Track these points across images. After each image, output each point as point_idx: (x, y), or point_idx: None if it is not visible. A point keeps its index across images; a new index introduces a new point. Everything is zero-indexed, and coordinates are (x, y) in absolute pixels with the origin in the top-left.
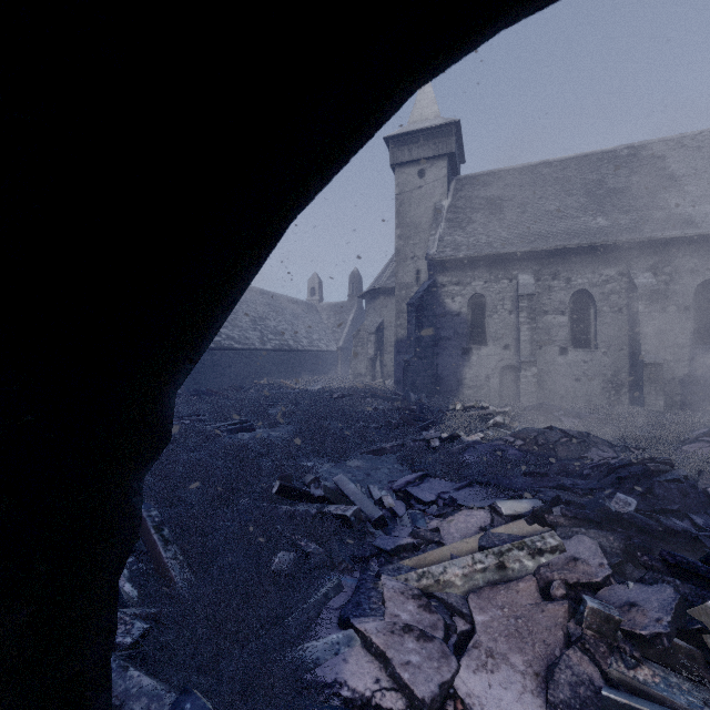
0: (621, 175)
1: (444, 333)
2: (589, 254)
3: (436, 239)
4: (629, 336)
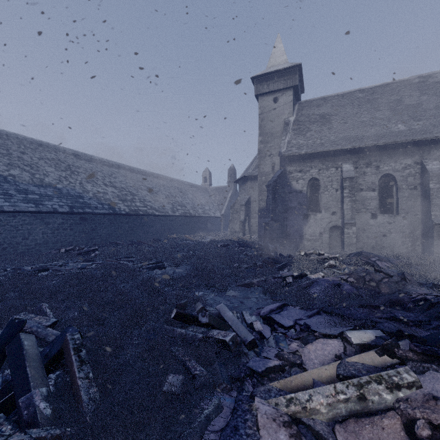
0: (414, 96)
1: (291, 204)
2: (392, 149)
3: (286, 142)
4: (422, 205)
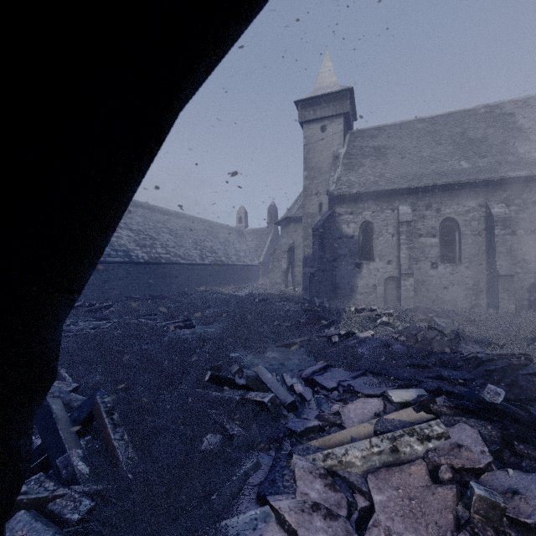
0: (480, 128)
1: (341, 251)
2: (455, 190)
3: (335, 178)
4: (486, 254)
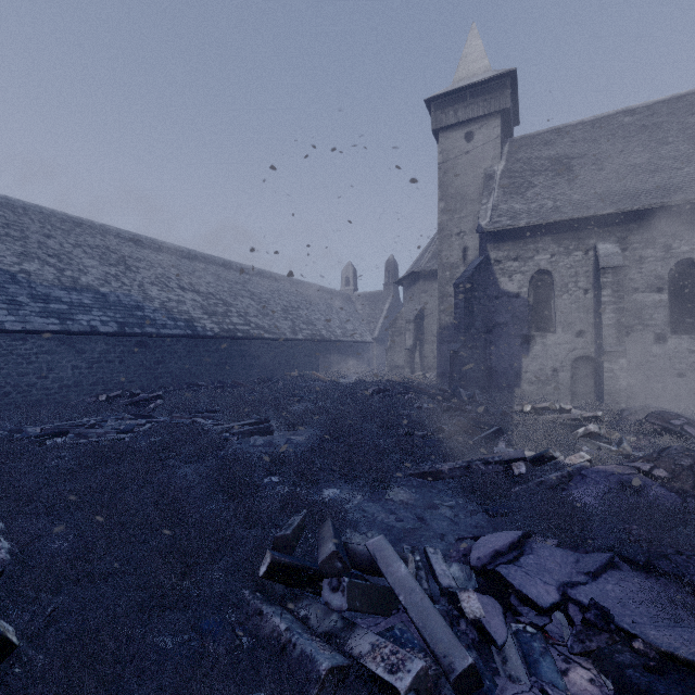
0: None
1: (499, 318)
2: None
3: (489, 207)
4: None
